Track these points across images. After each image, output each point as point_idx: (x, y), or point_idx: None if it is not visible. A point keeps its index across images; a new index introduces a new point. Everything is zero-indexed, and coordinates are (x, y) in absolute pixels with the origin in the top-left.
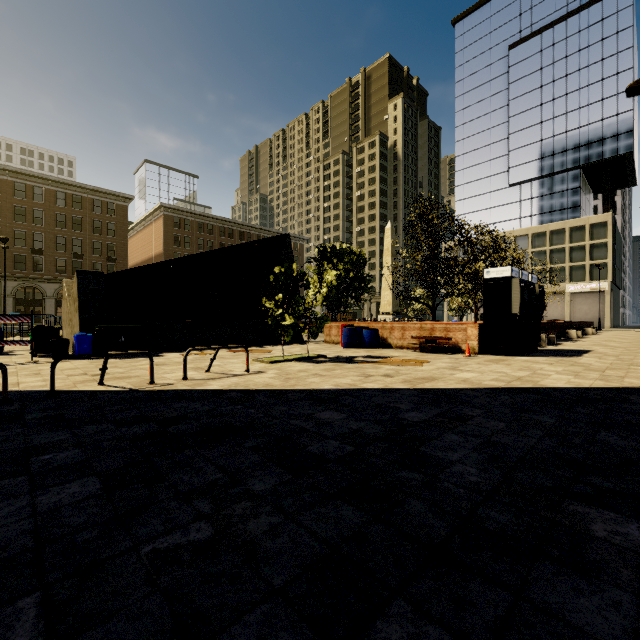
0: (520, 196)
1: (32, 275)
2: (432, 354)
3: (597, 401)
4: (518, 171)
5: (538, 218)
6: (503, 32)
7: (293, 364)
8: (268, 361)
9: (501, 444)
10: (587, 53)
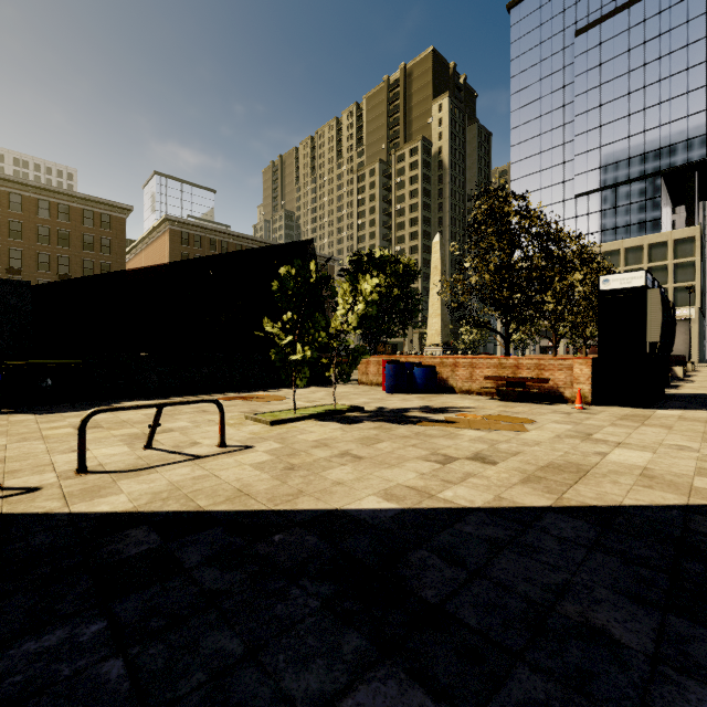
0: (588, 208)
1: None
2: (521, 404)
3: None
4: (586, 179)
5: (610, 234)
6: (568, 17)
7: (308, 426)
8: (267, 421)
9: None
10: (669, 38)
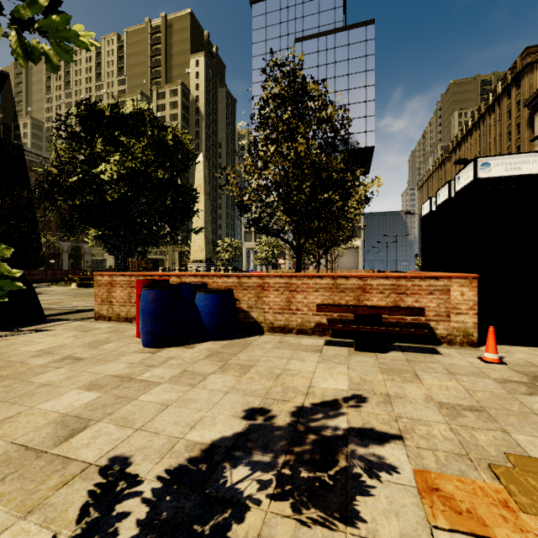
0: None
1: None
2: (400, 357)
3: None
4: None
5: None
6: (290, 26)
7: None
8: None
9: None
10: (348, 64)
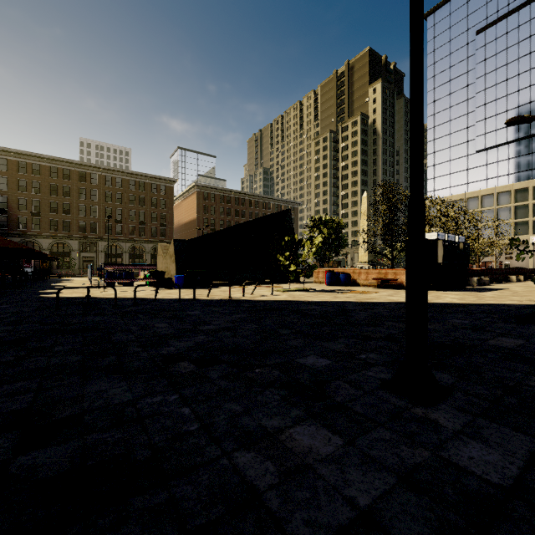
0: (486, 160)
1: (115, 237)
2: (384, 289)
3: (448, 307)
4: (484, 139)
5: (503, 179)
6: (471, 20)
7: (296, 292)
8: (281, 290)
9: (380, 314)
10: None
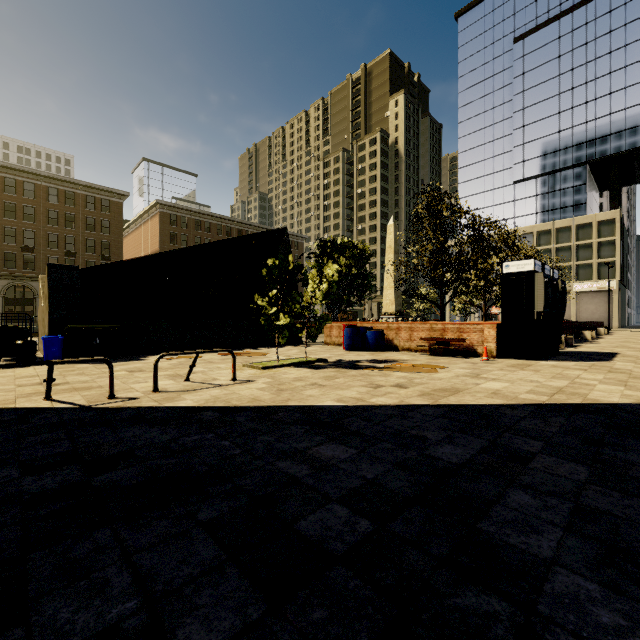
0: (525, 193)
1: (23, 273)
2: (444, 357)
3: None
4: (523, 167)
5: (543, 215)
6: (507, 26)
7: (288, 370)
8: (260, 367)
9: (604, 514)
10: (594, 46)
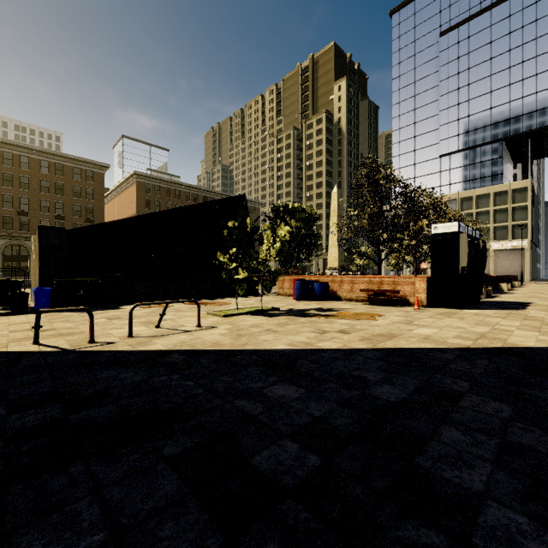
0: (449, 165)
1: (18, 234)
2: (381, 307)
3: None
4: (448, 143)
5: (465, 184)
6: (434, 21)
7: (246, 318)
8: (221, 315)
9: (529, 450)
10: (509, 39)
